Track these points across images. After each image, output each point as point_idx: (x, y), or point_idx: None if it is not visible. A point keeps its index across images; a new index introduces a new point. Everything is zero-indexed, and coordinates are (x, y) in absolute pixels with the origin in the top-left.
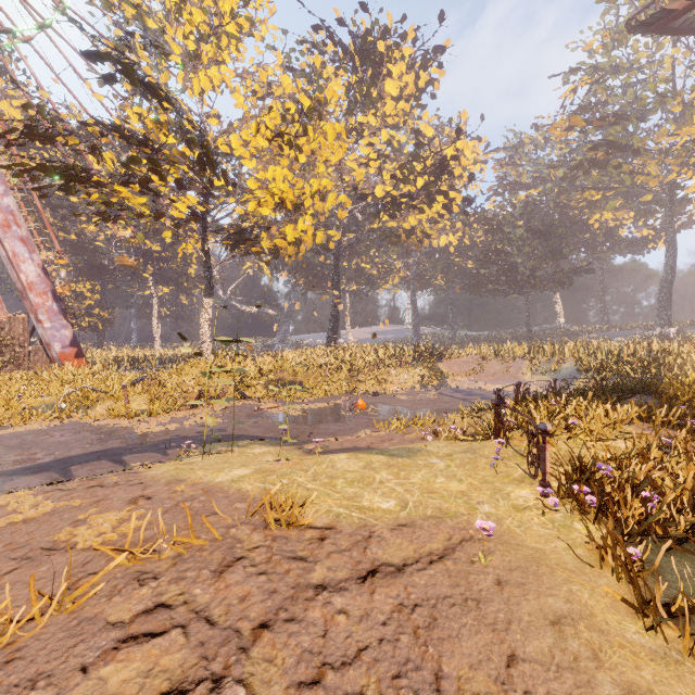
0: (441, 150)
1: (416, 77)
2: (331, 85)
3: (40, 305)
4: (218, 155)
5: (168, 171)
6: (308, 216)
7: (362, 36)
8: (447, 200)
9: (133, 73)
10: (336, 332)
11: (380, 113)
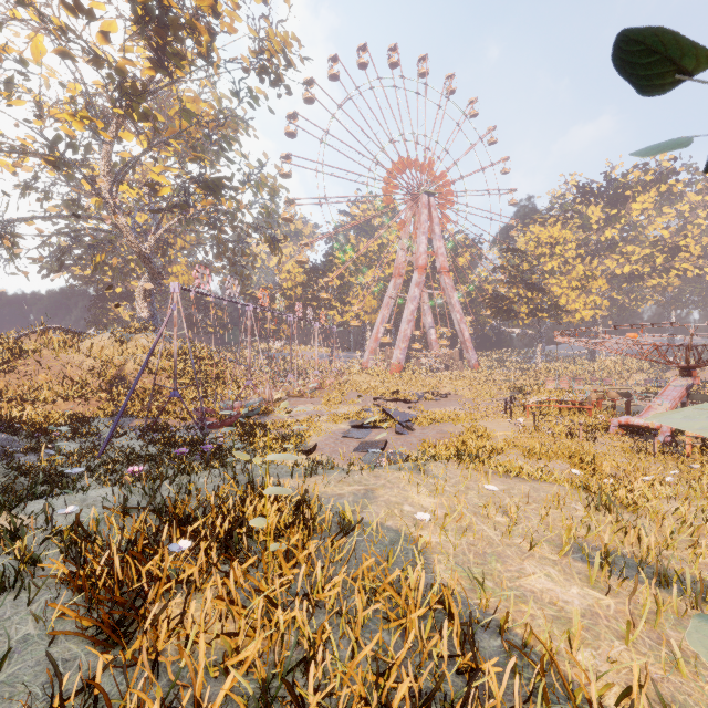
0: (674, 242)
1: (657, 187)
2: (592, 210)
3: (469, 346)
4: (559, 304)
5: (540, 309)
6: (587, 310)
7: (614, 189)
8: (682, 268)
9: (536, 288)
10: (594, 352)
11: (628, 217)
